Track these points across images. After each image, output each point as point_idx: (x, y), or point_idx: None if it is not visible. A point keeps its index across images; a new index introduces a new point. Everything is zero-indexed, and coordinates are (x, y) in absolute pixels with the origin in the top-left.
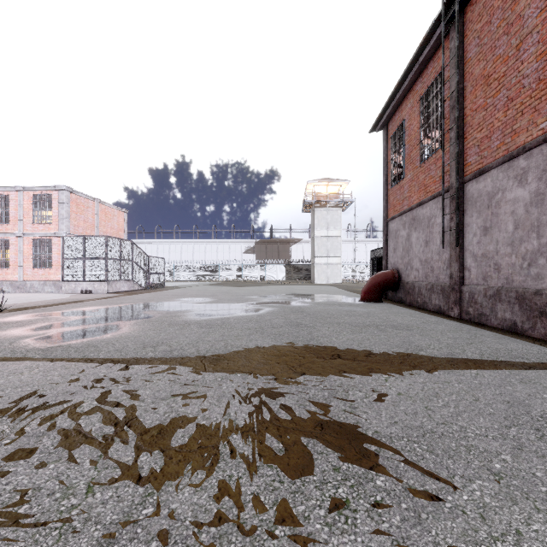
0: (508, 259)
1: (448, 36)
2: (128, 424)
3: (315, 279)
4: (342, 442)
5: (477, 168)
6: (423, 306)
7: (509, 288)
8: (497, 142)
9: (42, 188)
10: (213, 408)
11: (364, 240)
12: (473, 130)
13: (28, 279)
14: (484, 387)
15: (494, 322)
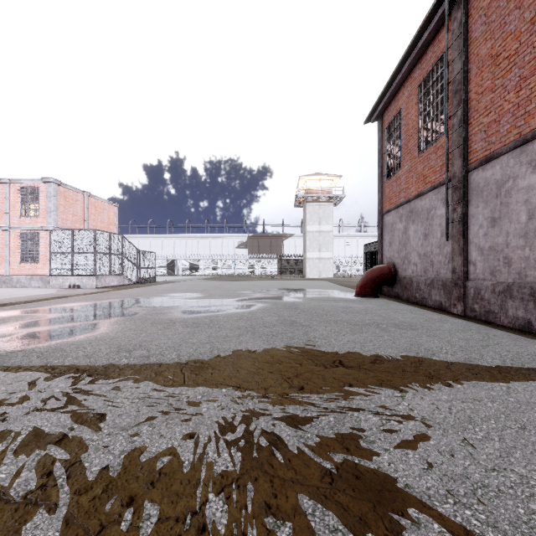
0: (521, 252)
1: (450, 17)
2: (66, 473)
3: (307, 274)
4: (362, 507)
5: (483, 155)
6: (422, 302)
7: (522, 284)
8: (507, 126)
9: (29, 180)
10: (186, 444)
11: (355, 235)
12: (479, 114)
13: (15, 273)
14: (525, 408)
15: (504, 320)
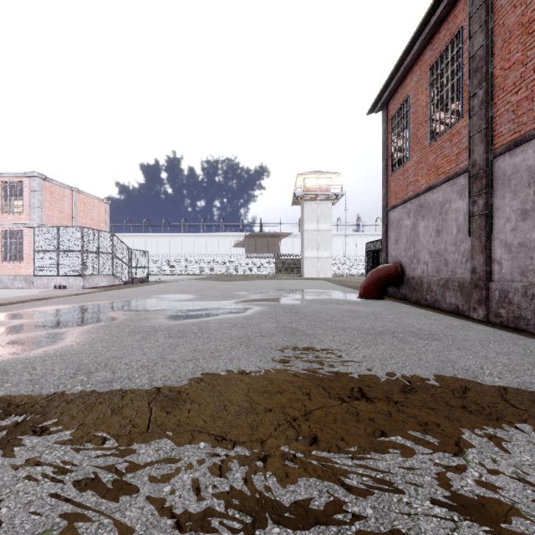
0: None
1: None
2: None
3: (305, 273)
4: None
5: (511, 139)
6: (434, 304)
7: None
8: None
9: (11, 175)
10: None
11: (354, 234)
12: (506, 93)
13: None
14: None
15: None
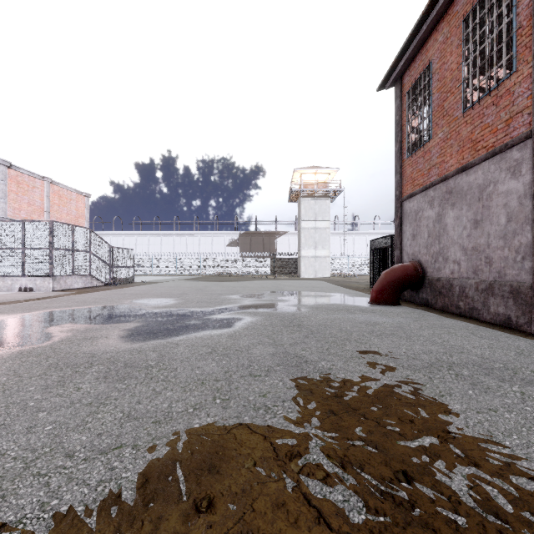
0: None
1: None
2: None
3: (303, 273)
4: None
5: None
6: (470, 313)
7: None
8: None
9: None
10: None
11: (352, 233)
12: None
13: None
14: None
15: None
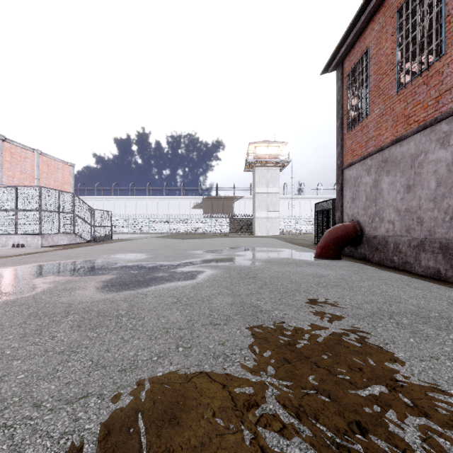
0: None
1: None
2: None
3: (256, 232)
4: None
5: None
6: (403, 267)
7: None
8: None
9: None
10: None
11: (298, 197)
12: None
13: None
14: None
15: None
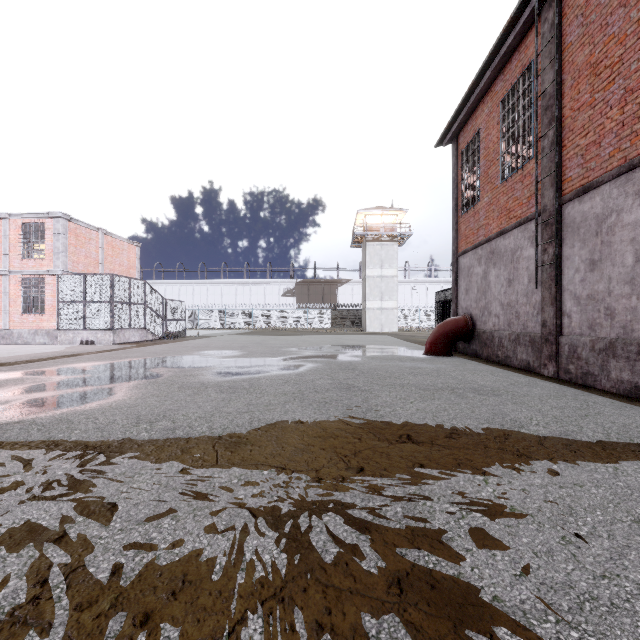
0: (627, 301)
1: (539, 18)
2: (66, 582)
3: (367, 327)
4: (440, 627)
5: (580, 184)
6: (505, 361)
7: (628, 340)
8: (609, 148)
9: (32, 215)
10: (217, 543)
11: (424, 281)
12: (575, 135)
13: (15, 326)
14: (637, 495)
15: (605, 384)
